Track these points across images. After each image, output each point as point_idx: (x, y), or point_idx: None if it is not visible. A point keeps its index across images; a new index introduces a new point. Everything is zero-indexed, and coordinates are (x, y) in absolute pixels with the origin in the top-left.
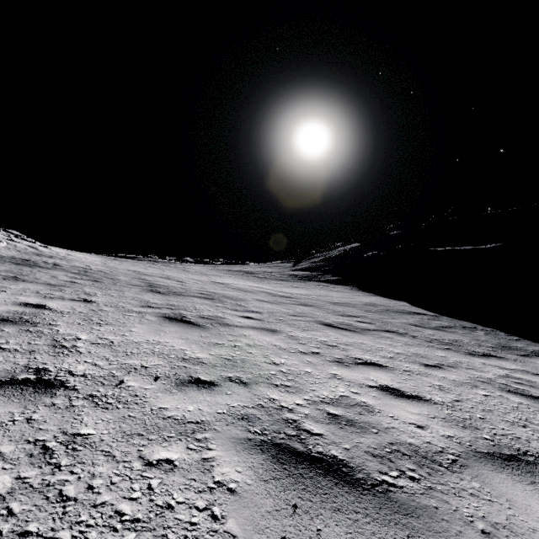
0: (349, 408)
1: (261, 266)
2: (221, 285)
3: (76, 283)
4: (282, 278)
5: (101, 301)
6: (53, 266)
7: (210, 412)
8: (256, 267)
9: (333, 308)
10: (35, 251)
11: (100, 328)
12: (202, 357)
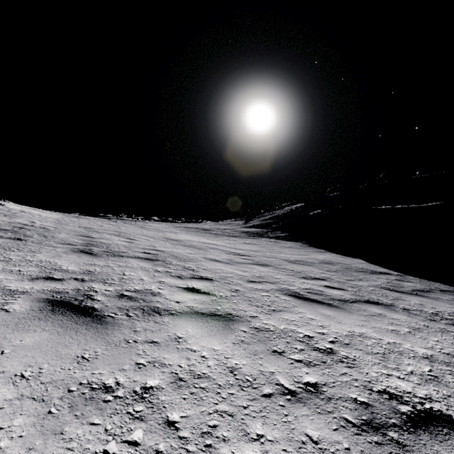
0: None
1: (216, 224)
2: (173, 241)
3: None
4: (235, 234)
5: None
6: None
7: None
8: (211, 224)
9: (291, 268)
10: None
11: None
12: None
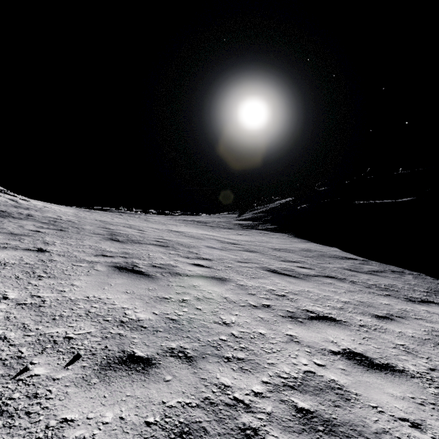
0: (319, 396)
1: (211, 217)
2: (176, 233)
3: (40, 232)
4: (229, 227)
5: (56, 251)
6: (26, 217)
7: (136, 423)
8: (207, 217)
9: (274, 254)
10: (15, 203)
11: (39, 282)
12: (144, 318)
